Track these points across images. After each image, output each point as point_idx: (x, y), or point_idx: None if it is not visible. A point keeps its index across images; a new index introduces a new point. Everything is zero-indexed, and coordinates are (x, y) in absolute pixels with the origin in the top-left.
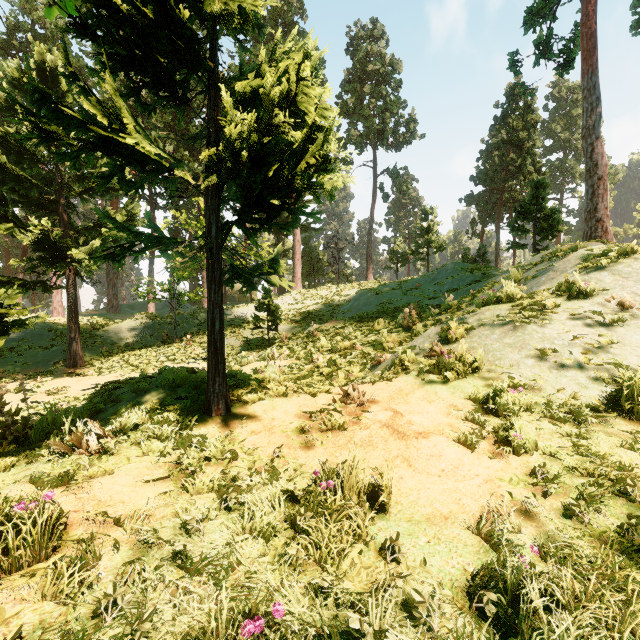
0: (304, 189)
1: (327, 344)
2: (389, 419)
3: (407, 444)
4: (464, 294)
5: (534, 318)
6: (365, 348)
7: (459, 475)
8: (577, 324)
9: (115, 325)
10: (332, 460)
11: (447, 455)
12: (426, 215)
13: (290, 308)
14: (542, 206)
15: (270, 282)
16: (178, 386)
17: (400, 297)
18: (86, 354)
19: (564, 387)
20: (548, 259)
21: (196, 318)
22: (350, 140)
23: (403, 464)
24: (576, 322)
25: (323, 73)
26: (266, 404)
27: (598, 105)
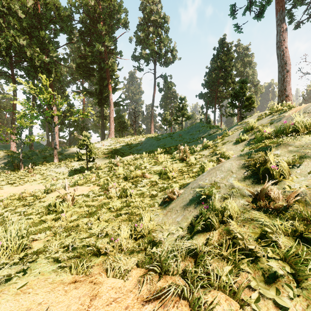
0: None
1: (124, 172)
2: None
3: None
4: (208, 139)
5: None
6: (152, 176)
7: None
8: None
9: None
10: None
11: None
12: (181, 100)
13: (106, 148)
14: (244, 94)
15: None
16: None
17: (170, 141)
18: None
19: None
20: (268, 115)
21: (43, 153)
22: (142, 57)
23: None
24: None
25: (126, 17)
26: None
27: (286, 29)
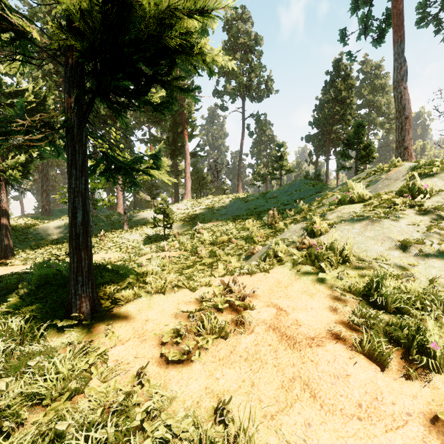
0: (179, 56)
1: (209, 238)
2: (274, 318)
3: (301, 356)
4: (309, 201)
5: (388, 214)
6: (239, 241)
7: (385, 415)
8: (426, 219)
9: (44, 225)
10: (211, 386)
11: (355, 375)
12: (279, 147)
13: (182, 212)
14: (361, 140)
15: (148, 174)
16: (49, 283)
17: (262, 204)
18: (17, 247)
19: (436, 278)
20: (373, 174)
21: (110, 219)
22: (226, 92)
23: (304, 394)
24: (424, 218)
25: None
26: (142, 302)
27: (405, 65)
